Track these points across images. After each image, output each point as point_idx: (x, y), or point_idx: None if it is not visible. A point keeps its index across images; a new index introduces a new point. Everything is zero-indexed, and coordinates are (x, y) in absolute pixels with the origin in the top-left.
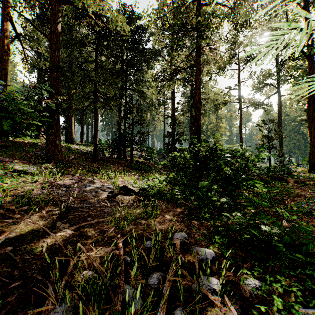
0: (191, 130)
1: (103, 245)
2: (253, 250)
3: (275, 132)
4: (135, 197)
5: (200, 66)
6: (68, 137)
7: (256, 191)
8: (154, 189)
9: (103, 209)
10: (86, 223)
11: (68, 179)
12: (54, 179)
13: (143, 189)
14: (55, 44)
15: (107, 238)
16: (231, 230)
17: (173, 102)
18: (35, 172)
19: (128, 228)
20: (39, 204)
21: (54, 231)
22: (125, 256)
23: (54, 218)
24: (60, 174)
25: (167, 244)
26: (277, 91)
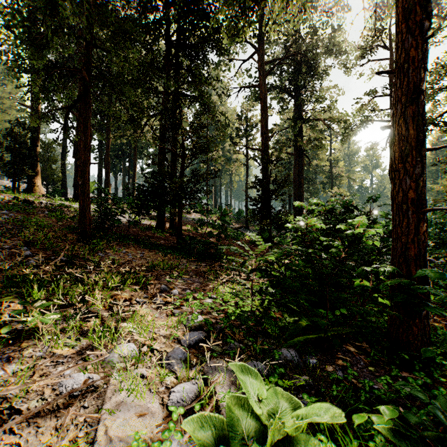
0: (295, 177)
1: None
2: None
3: None
4: None
5: None
6: (75, 189)
7: None
8: None
9: None
10: None
11: None
12: None
13: None
14: None
15: None
16: None
17: (265, 123)
18: None
19: None
20: None
21: None
22: None
23: None
24: None
25: None
26: None
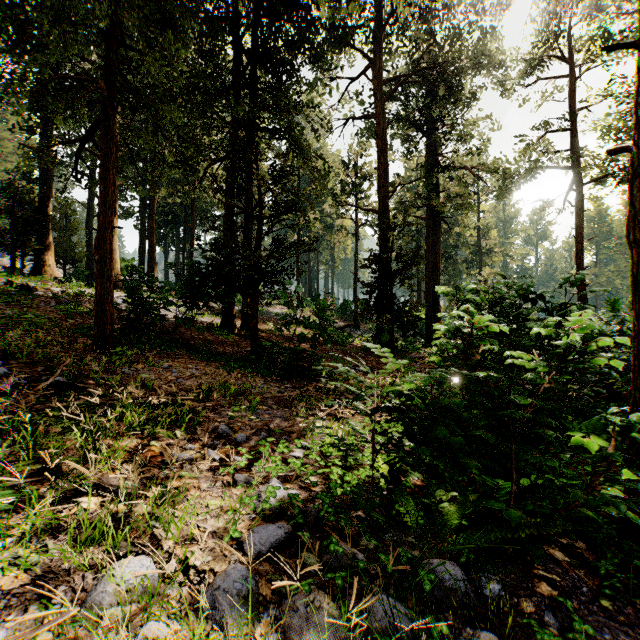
0: (427, 252)
1: None
2: None
3: None
4: None
5: None
6: None
7: None
8: None
9: None
10: None
11: None
12: None
13: None
14: None
15: None
16: None
17: (383, 171)
18: None
19: None
20: None
21: None
22: None
23: None
24: None
25: None
26: None
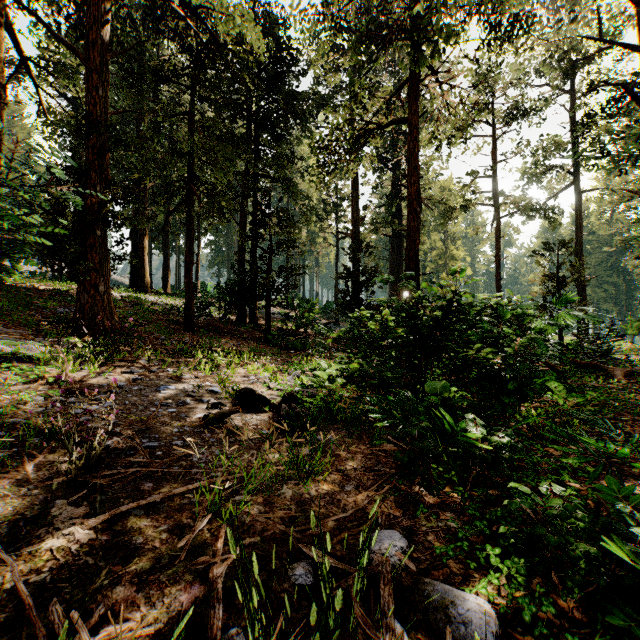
0: (392, 264)
1: (169, 582)
2: (612, 605)
3: (573, 266)
4: (272, 416)
5: (417, 118)
6: (136, 278)
7: (549, 399)
8: (316, 396)
9: (188, 454)
10: (134, 503)
11: (119, 374)
12: (85, 375)
13: (292, 398)
14: (98, 72)
15: (184, 556)
16: (538, 538)
17: (355, 204)
18: (41, 356)
19: (246, 517)
20: (22, 445)
21: (40, 532)
22: (230, 632)
23: (54, 486)
24: (99, 363)
25: (355, 588)
26: (573, 181)
